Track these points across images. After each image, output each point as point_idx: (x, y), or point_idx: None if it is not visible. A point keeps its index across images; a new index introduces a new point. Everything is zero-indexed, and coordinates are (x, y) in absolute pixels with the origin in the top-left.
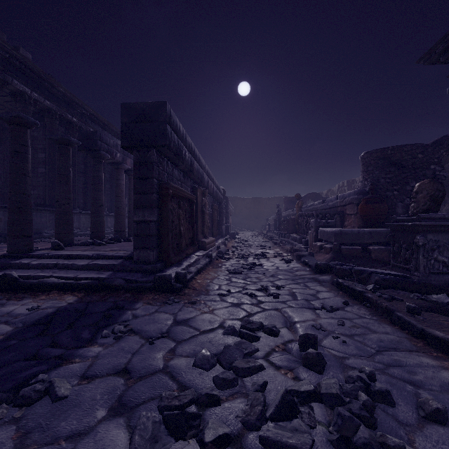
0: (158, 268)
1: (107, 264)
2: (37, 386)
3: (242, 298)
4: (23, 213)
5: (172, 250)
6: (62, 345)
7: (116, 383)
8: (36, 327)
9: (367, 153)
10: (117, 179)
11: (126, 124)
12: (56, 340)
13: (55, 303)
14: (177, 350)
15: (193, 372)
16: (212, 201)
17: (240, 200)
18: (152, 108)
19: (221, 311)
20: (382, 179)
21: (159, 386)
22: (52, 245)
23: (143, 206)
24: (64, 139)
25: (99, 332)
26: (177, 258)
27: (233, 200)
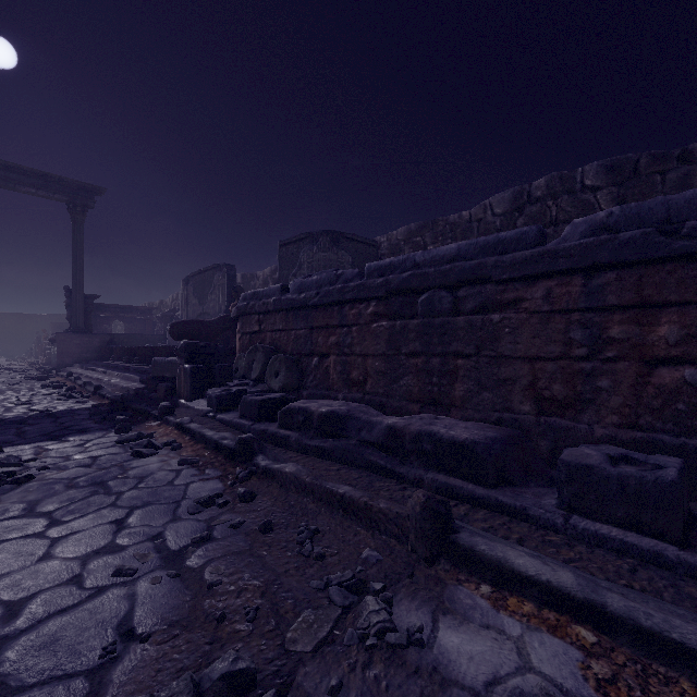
0: None
1: None
2: None
3: None
4: None
5: None
6: None
7: None
8: None
9: None
10: None
11: None
12: None
13: None
14: None
15: None
16: None
17: None
18: None
19: None
20: None
21: None
22: None
23: None
24: None
25: None
26: None
27: None
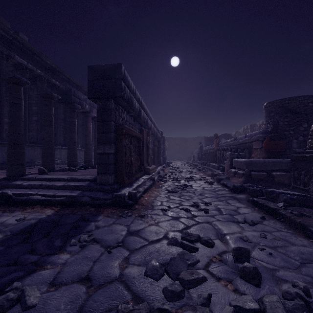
0: (115, 188)
1: (78, 185)
2: (10, 295)
3: (179, 212)
4: (18, 148)
5: (126, 174)
6: (38, 252)
7: (78, 291)
8: (20, 236)
9: (270, 103)
10: (86, 123)
11: (92, 81)
12: (34, 247)
13: (37, 215)
14: (130, 259)
15: (145, 282)
16: (154, 139)
17: (172, 139)
18: (111, 69)
19: (164, 223)
20: (281, 122)
21: (116, 296)
22: (39, 171)
23: (104, 142)
24: (48, 95)
25: (69, 240)
26: (129, 181)
27: (168, 139)
